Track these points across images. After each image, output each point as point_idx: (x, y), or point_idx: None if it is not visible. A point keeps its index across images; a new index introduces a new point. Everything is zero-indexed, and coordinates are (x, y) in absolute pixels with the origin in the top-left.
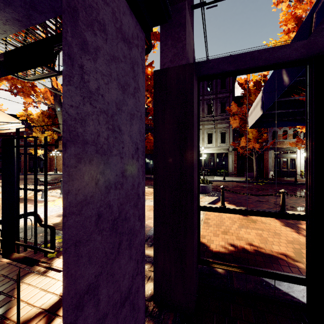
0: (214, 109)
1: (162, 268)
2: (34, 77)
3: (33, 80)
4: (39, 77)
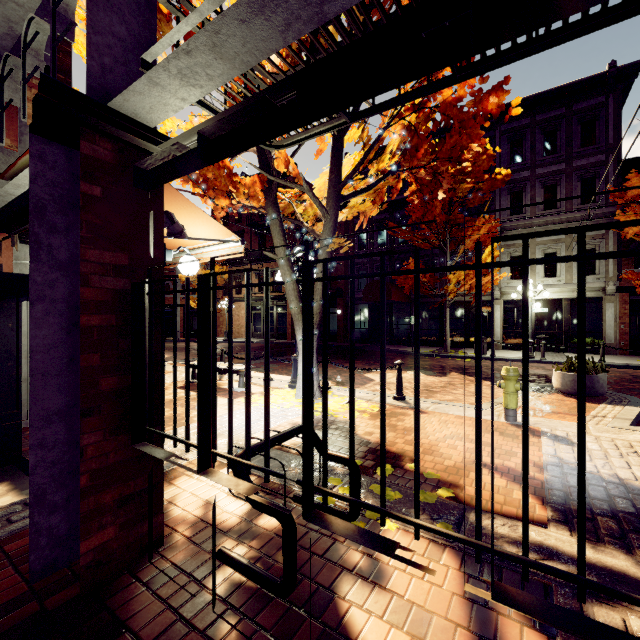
0: (562, 195)
1: None
2: (290, 139)
3: (285, 147)
4: (300, 138)
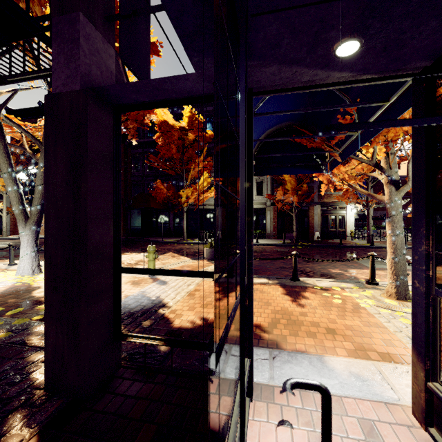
0: None
1: (54, 345)
2: None
3: None
4: None
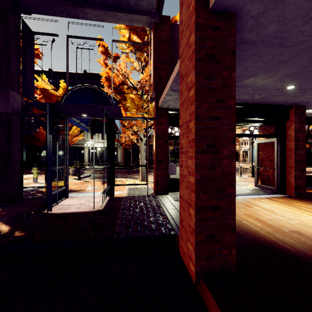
0: None
1: None
2: None
3: None
4: None
